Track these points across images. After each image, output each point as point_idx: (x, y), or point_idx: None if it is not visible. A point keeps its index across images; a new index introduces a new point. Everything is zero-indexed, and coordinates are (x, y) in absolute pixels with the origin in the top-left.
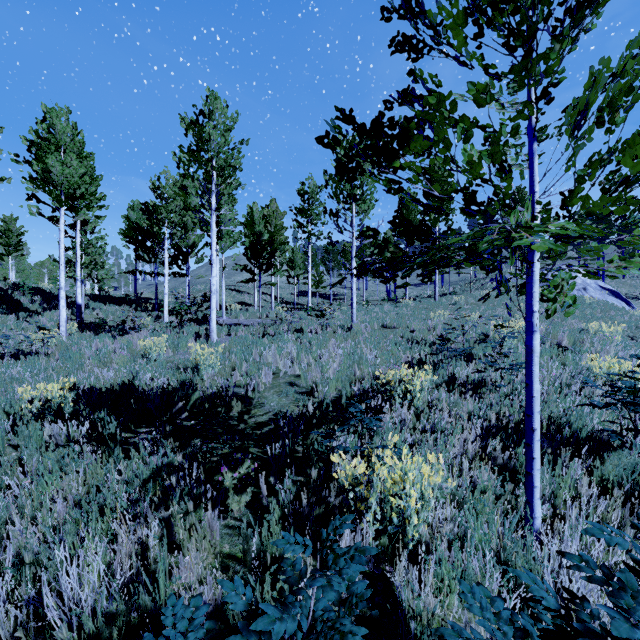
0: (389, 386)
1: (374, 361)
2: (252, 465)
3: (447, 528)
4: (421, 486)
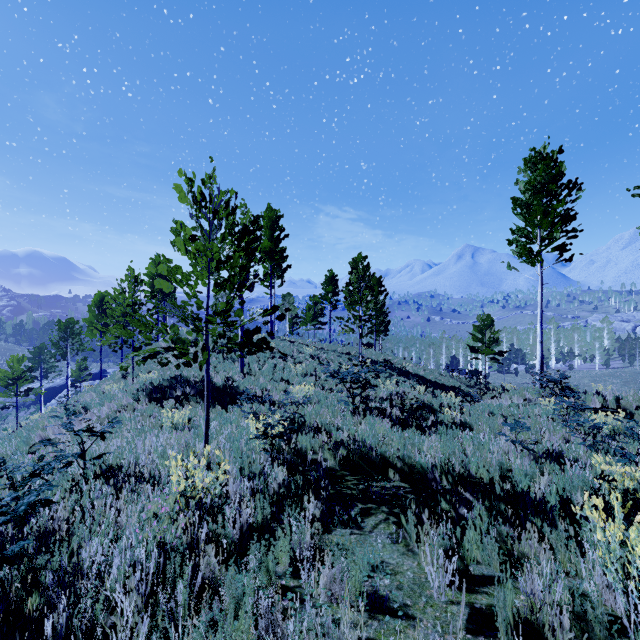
0: (212, 485)
1: (135, 620)
2: (326, 444)
3: (243, 446)
4: (240, 460)
